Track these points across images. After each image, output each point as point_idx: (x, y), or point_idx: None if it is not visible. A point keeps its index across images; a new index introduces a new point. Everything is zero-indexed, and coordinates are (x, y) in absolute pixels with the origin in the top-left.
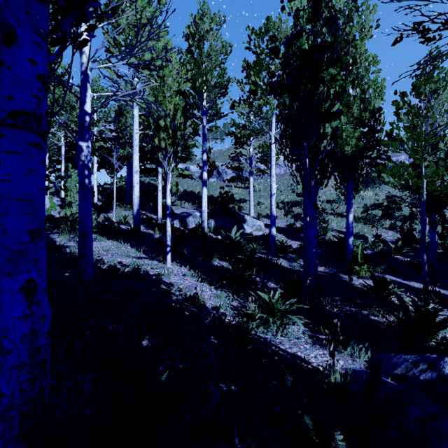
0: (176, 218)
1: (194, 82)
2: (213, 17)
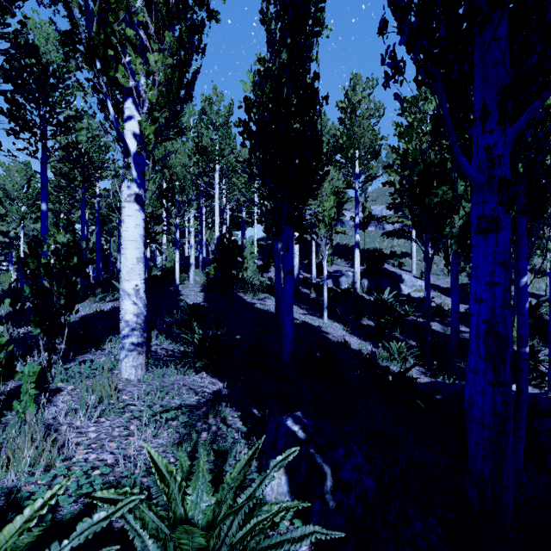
0: (329, 278)
1: (346, 154)
2: (366, 84)
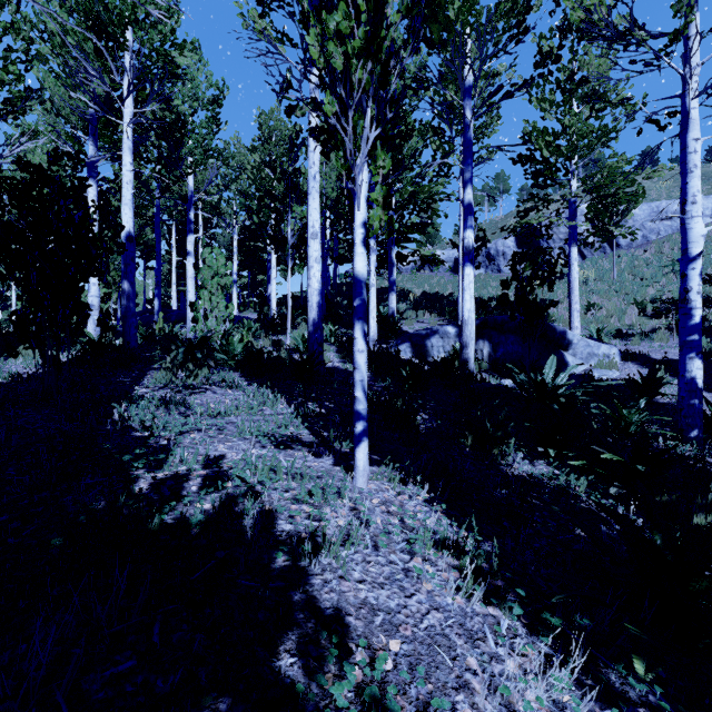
0: (405, 341)
1: (443, 14)
2: None
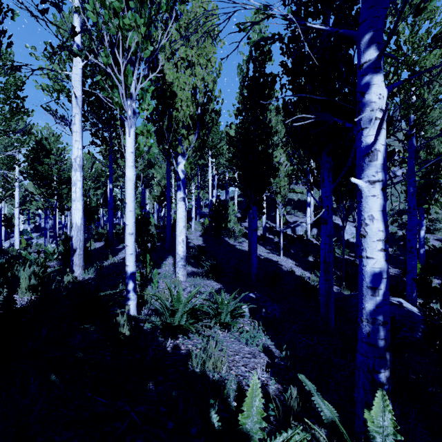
0: (289, 227)
1: None
2: None
